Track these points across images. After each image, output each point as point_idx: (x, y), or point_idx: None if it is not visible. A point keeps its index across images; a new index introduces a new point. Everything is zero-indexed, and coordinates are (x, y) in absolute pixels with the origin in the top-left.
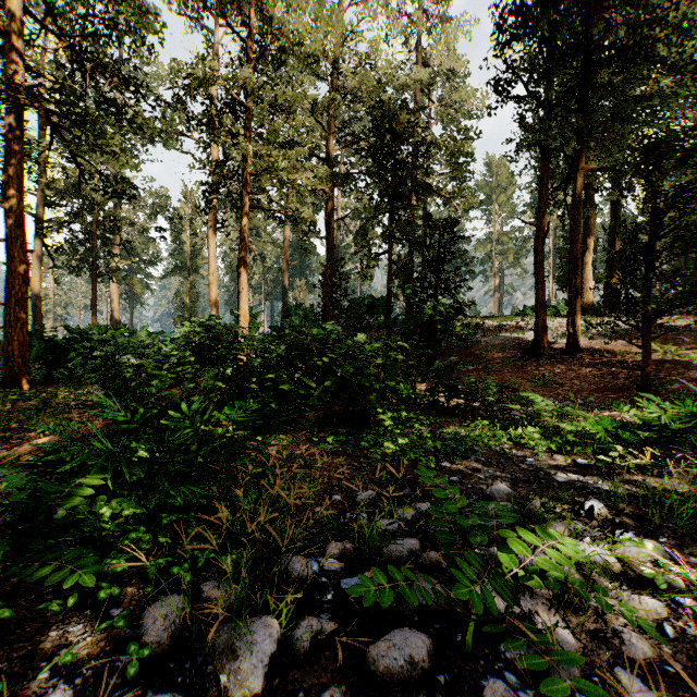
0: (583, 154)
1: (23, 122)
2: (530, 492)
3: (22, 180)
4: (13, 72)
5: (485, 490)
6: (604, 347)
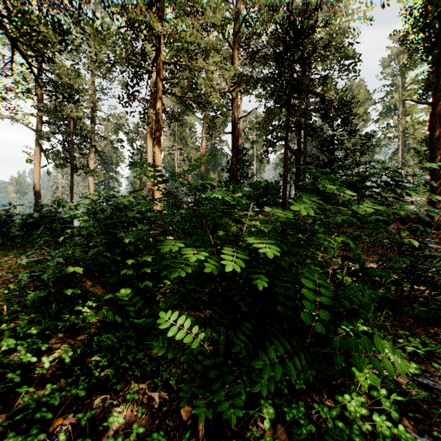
0: None
1: None
2: None
3: None
4: None
5: None
6: None
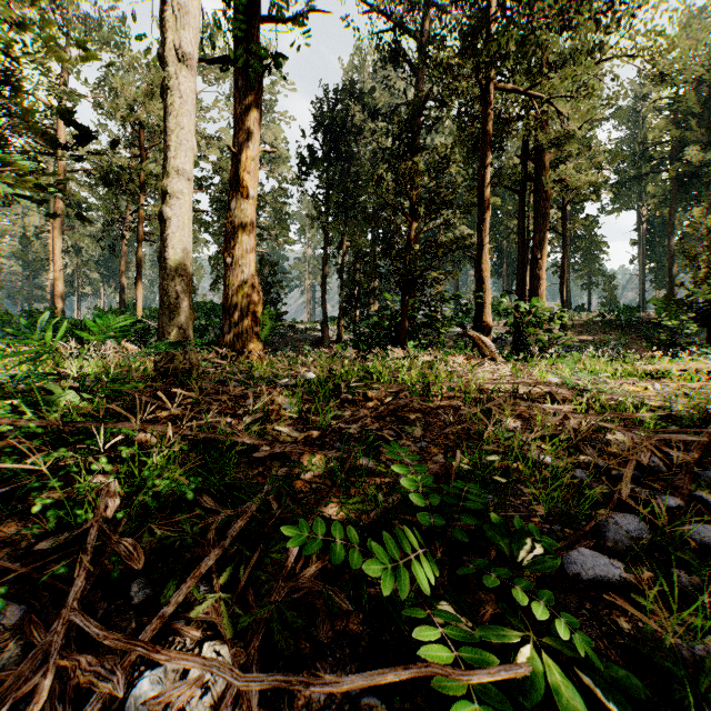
0: (344, 236)
1: None
2: None
3: None
4: None
5: None
6: None
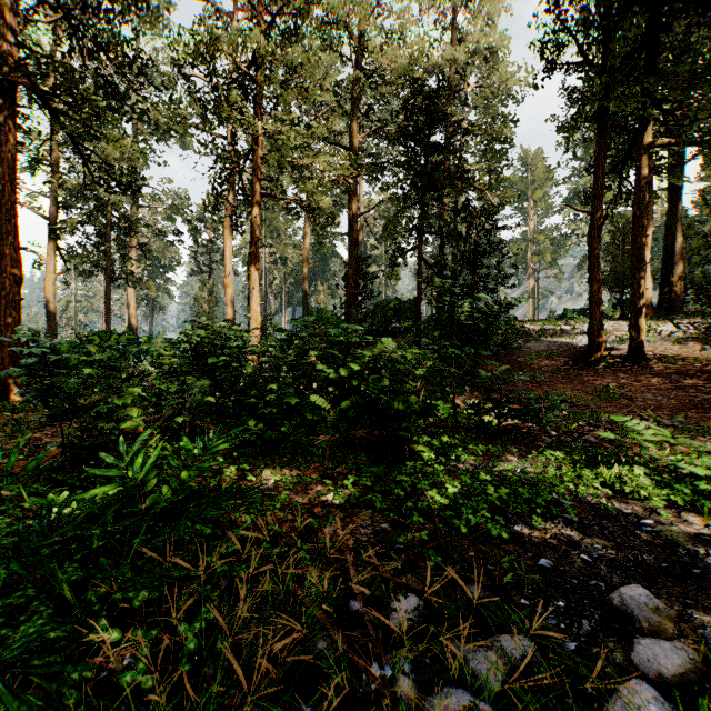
0: (649, 127)
1: (14, 105)
2: (689, 601)
3: (13, 169)
4: (3, 50)
5: (606, 593)
6: (675, 354)
